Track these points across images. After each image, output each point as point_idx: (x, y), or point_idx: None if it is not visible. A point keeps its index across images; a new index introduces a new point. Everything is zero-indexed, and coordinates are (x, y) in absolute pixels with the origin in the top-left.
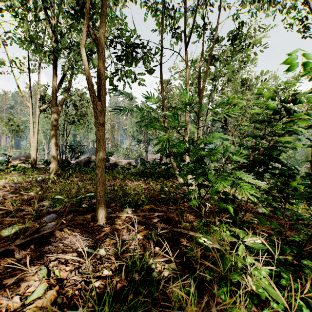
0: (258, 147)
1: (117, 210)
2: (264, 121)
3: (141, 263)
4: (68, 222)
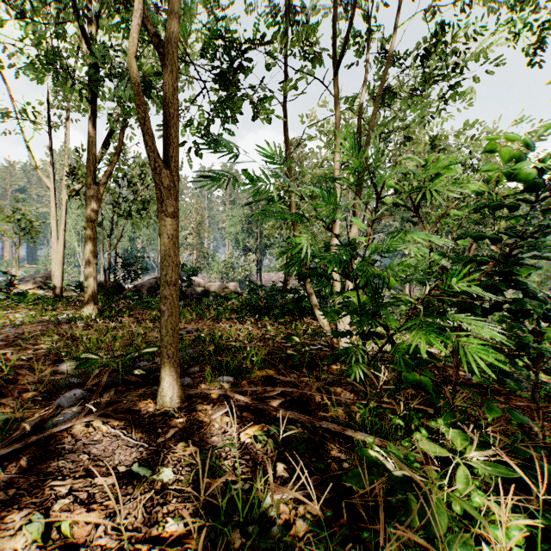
0: (481, 260)
1: (202, 381)
2: (497, 206)
3: (247, 505)
4: (106, 405)
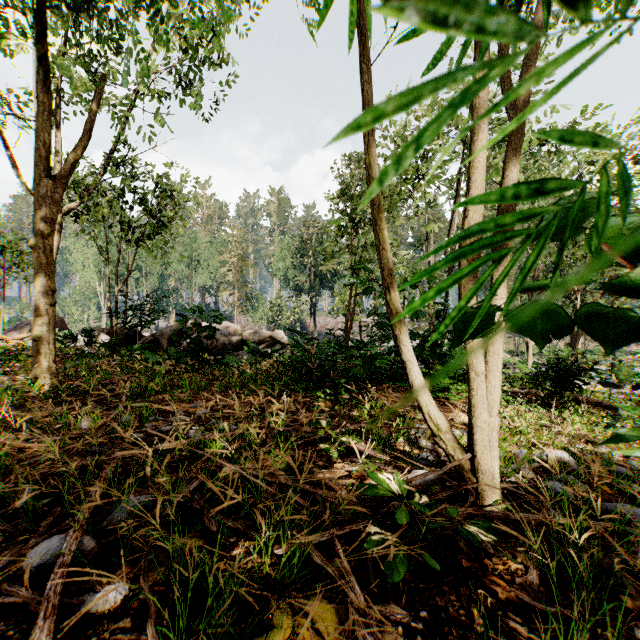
0: None
1: None
2: None
3: None
4: None
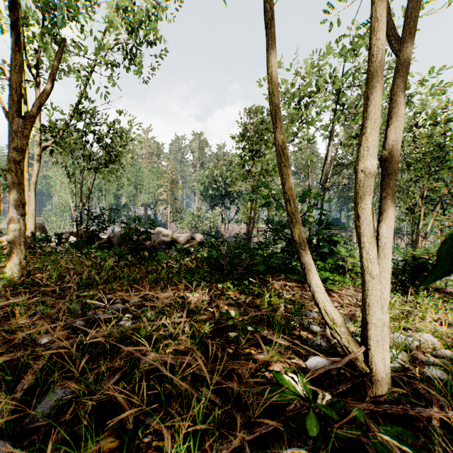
0: None
1: None
2: None
3: None
4: None
